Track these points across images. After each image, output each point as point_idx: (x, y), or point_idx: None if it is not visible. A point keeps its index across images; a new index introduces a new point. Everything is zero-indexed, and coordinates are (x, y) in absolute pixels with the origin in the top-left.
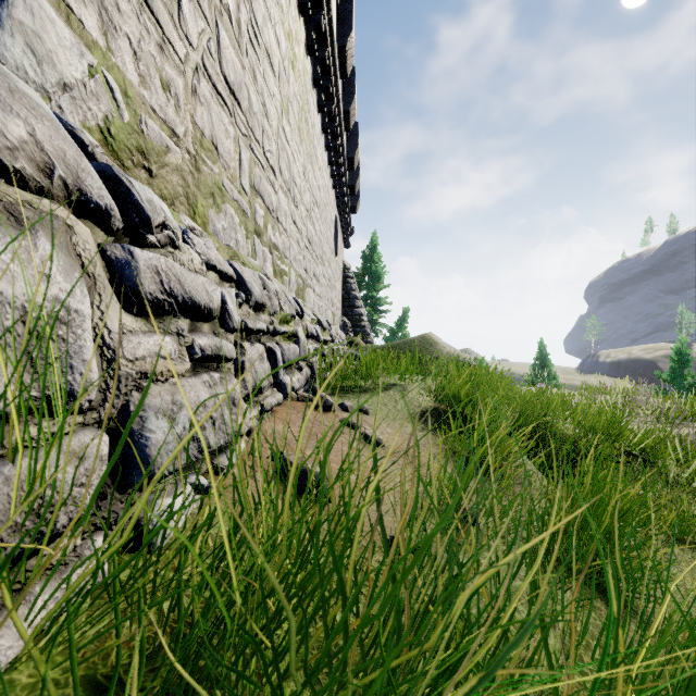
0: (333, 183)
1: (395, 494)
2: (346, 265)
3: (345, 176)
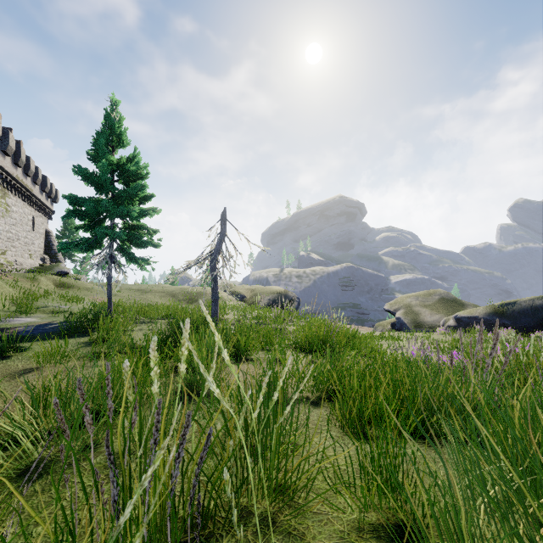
0: (30, 205)
1: (5, 278)
2: (48, 230)
3: (39, 199)
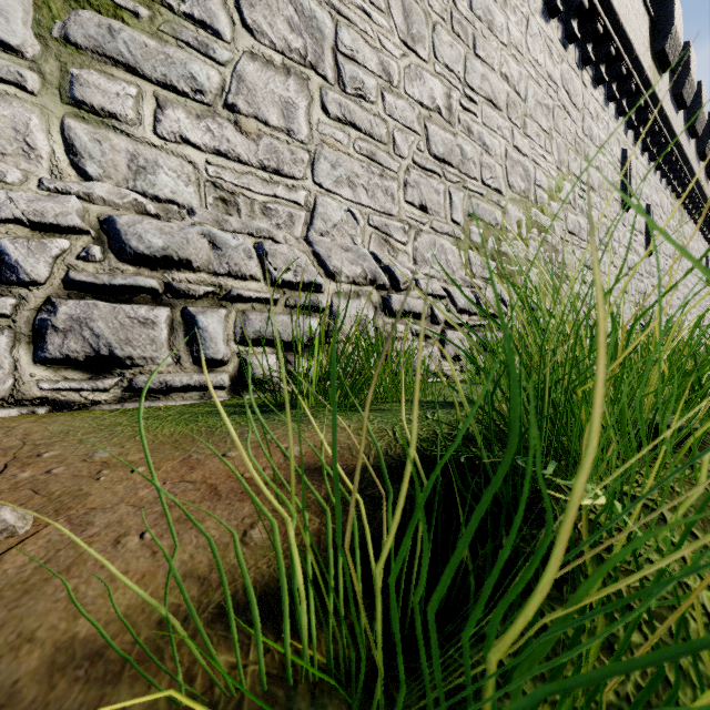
0: (703, 236)
1: None
2: None
3: None
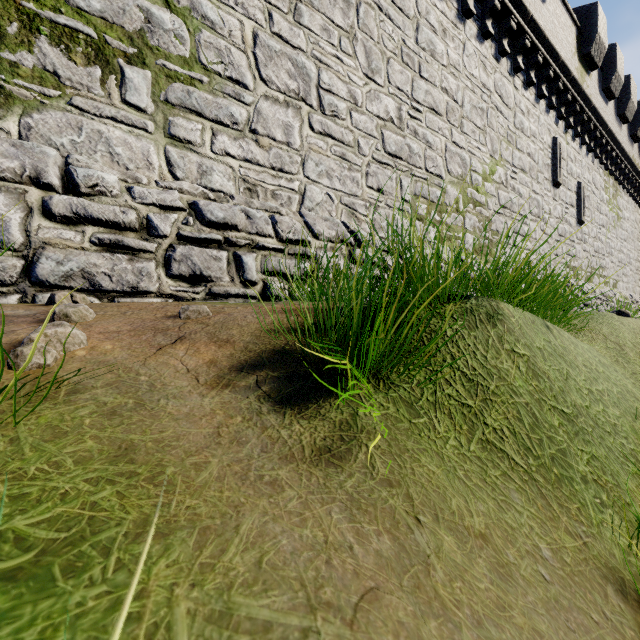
0: None
1: None
2: None
3: None
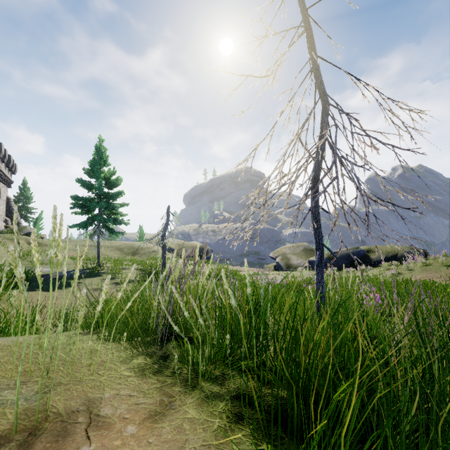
0: None
1: None
2: (8, 197)
3: (4, 174)
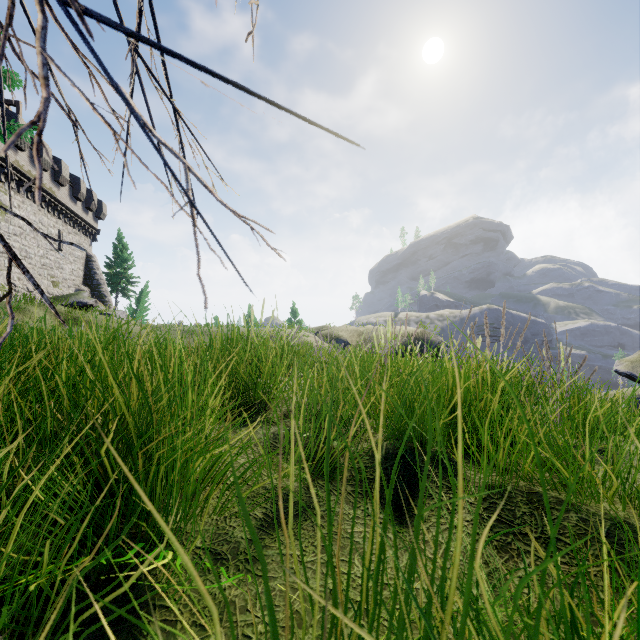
0: (53, 214)
1: None
2: (89, 254)
3: (68, 208)
